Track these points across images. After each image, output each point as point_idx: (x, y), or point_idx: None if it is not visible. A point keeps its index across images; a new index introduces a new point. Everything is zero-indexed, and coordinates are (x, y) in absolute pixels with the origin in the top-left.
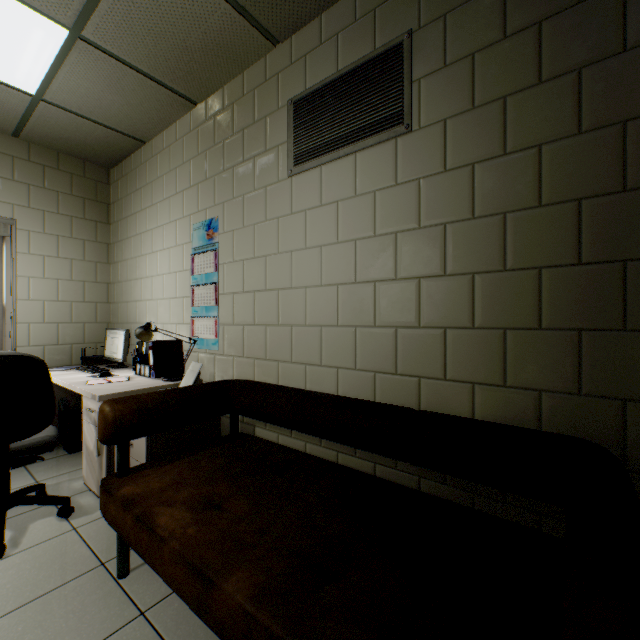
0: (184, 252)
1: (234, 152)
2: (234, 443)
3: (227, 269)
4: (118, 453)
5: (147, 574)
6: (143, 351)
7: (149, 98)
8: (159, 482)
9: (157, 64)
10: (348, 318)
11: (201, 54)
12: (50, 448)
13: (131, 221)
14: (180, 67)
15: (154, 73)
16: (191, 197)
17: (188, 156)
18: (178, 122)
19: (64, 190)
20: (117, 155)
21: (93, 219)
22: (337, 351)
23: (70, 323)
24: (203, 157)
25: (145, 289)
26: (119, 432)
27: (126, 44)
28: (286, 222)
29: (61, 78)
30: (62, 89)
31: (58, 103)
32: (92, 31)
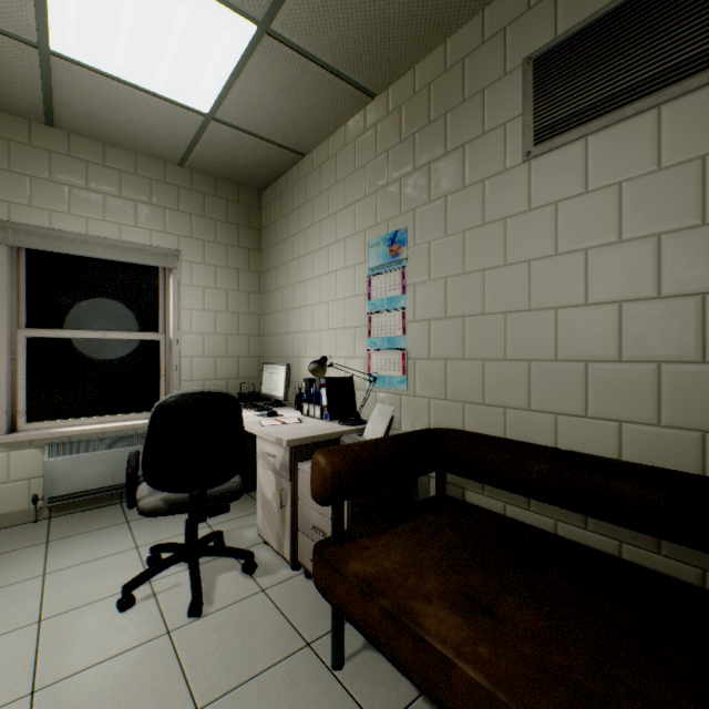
0: (356, 274)
1: (430, 144)
2: (448, 510)
3: (419, 290)
4: (332, 516)
5: (365, 670)
6: (311, 389)
7: (322, 98)
8: (389, 560)
9: (343, 50)
10: (642, 350)
11: (399, 26)
12: (238, 496)
13: (286, 245)
14: (369, 49)
15: (336, 63)
16: (366, 209)
17: (361, 161)
18: (347, 124)
19: (221, 217)
20: (272, 174)
21: (246, 246)
22: (618, 397)
23: (226, 357)
24: (383, 159)
25: (304, 319)
26: (337, 491)
27: (315, 30)
28: (518, 222)
29: (237, 89)
30: (235, 102)
31: (228, 120)
32: (282, 21)
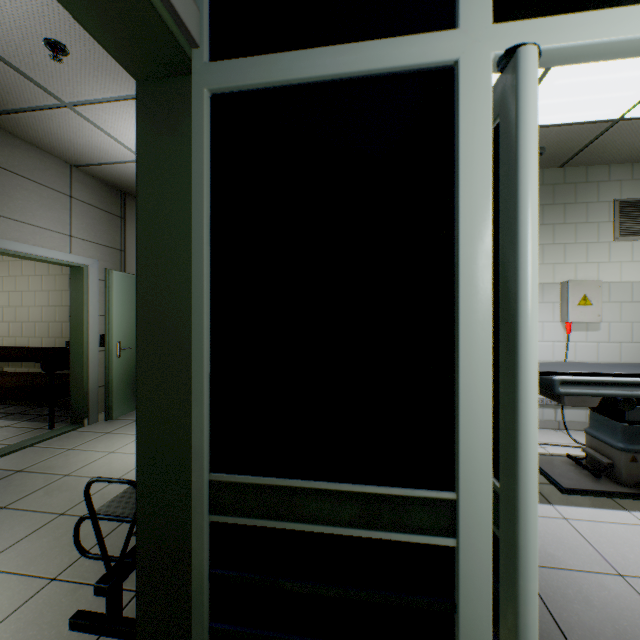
0: None
1: None
2: None
3: None
4: None
5: None
6: None
7: None
8: None
9: None
10: (47, 319)
11: None
12: None
13: None
14: None
15: None
16: None
17: None
18: None
19: None
20: None
21: None
22: (43, 331)
23: None
24: None
25: None
26: None
27: None
28: (21, 278)
29: None
30: None
31: None
32: None
